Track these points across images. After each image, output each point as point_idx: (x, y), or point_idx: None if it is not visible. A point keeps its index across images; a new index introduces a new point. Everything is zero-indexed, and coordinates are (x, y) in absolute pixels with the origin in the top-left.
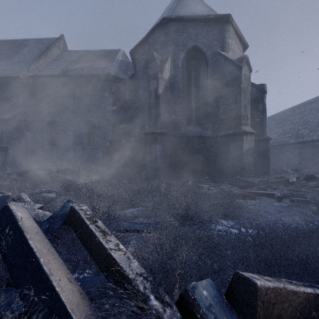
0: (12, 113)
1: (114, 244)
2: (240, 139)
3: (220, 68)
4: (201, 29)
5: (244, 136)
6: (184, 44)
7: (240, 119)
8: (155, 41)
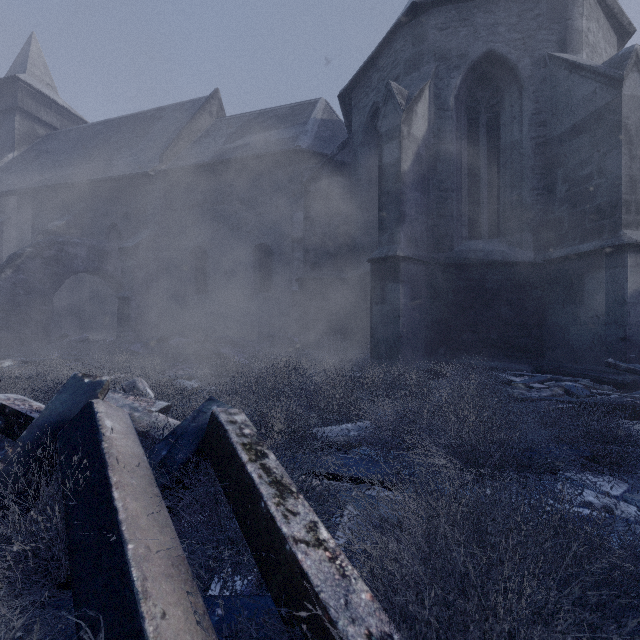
0: (137, 238)
1: (306, 524)
2: (618, 264)
3: (556, 93)
4: (505, 9)
5: (630, 256)
6: (461, 52)
7: (619, 214)
8: (393, 60)
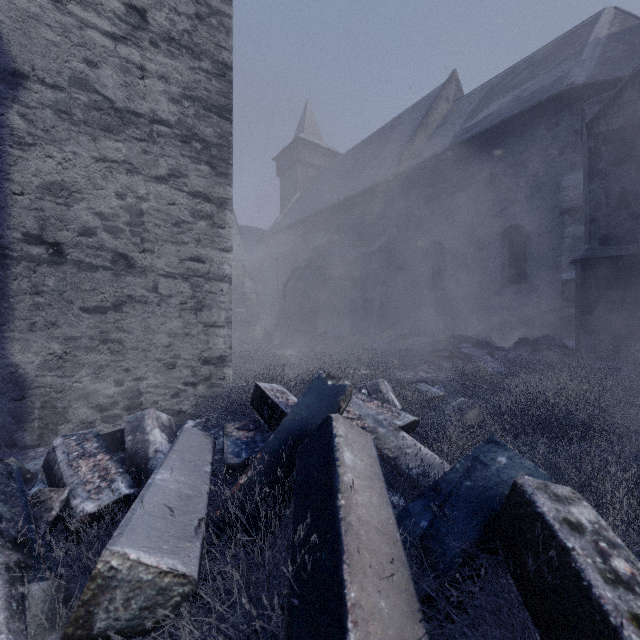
0: (378, 242)
1: None
2: None
3: None
4: None
5: None
6: None
7: None
8: None
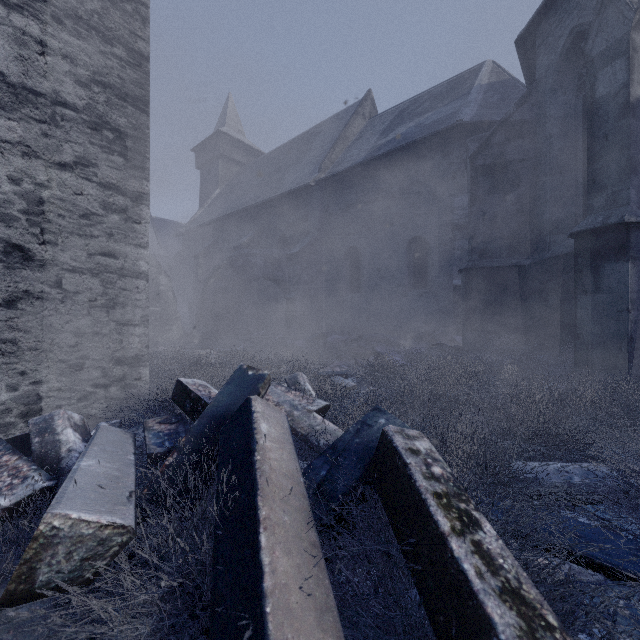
0: (301, 244)
1: None
2: None
3: None
4: None
5: None
6: None
7: None
8: None
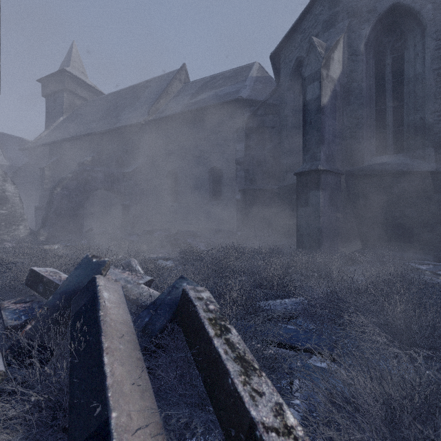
0: (134, 165)
1: (272, 407)
2: None
3: None
4: None
5: None
6: (370, 8)
7: None
8: (313, 23)
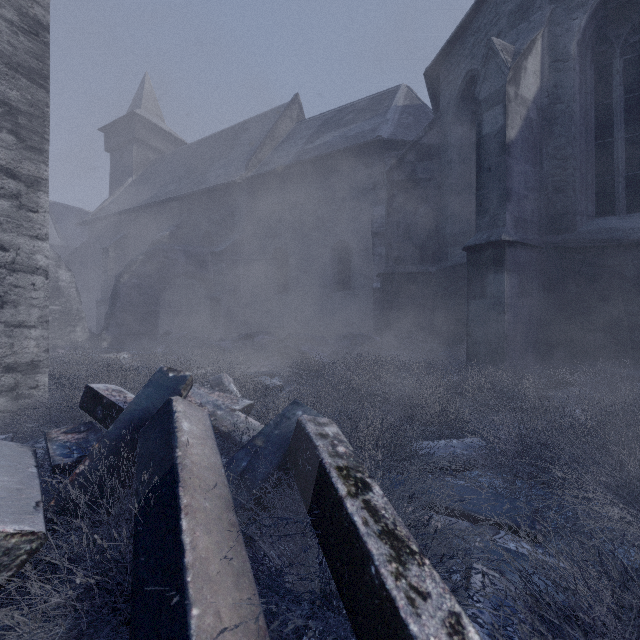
0: (226, 242)
1: (444, 618)
2: None
3: None
4: None
5: None
6: None
7: None
8: (492, 17)
